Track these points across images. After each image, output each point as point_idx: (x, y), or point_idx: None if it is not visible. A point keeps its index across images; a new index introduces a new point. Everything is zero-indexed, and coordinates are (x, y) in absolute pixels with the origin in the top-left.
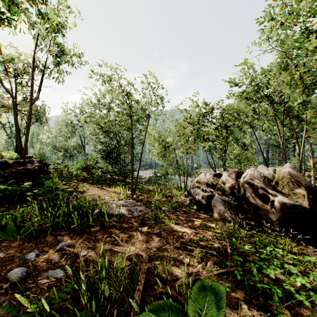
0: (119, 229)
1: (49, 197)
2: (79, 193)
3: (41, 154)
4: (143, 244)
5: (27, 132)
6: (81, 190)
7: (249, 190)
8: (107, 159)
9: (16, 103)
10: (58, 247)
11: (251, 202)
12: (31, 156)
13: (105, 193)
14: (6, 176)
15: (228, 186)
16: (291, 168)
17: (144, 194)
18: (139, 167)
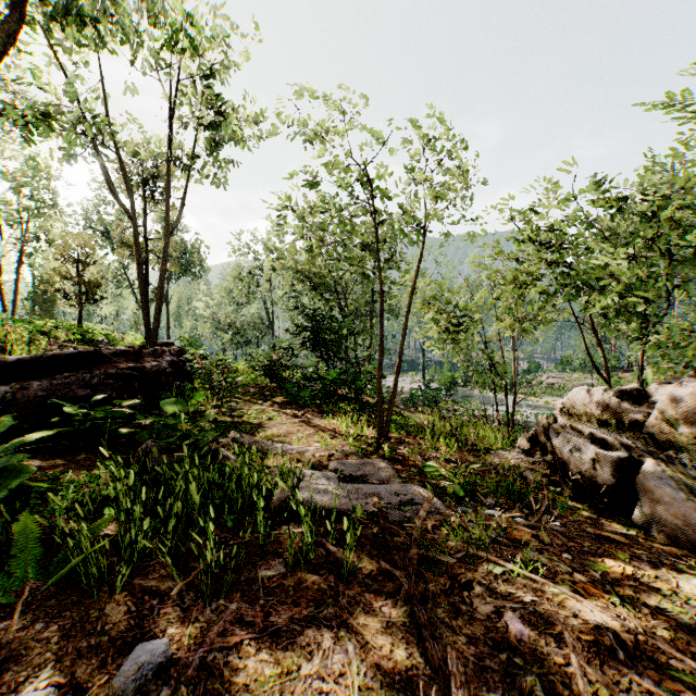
0: (348, 580)
1: (168, 443)
2: (249, 429)
3: (192, 339)
4: (447, 690)
5: (160, 291)
6: (256, 421)
7: None
8: (316, 347)
9: (145, 237)
10: (120, 678)
11: None
12: (170, 342)
13: (310, 434)
14: (95, 383)
15: (691, 433)
16: None
17: (408, 438)
18: (398, 368)
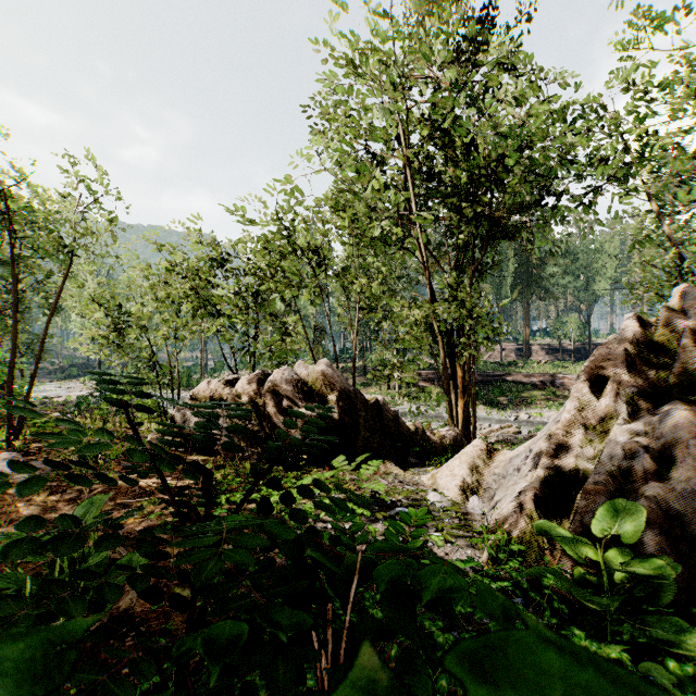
0: None
1: None
2: None
3: None
4: None
5: None
6: None
7: (270, 403)
8: None
9: None
10: None
11: (272, 422)
12: None
13: None
14: None
15: (246, 400)
16: (328, 365)
17: None
18: (34, 373)
